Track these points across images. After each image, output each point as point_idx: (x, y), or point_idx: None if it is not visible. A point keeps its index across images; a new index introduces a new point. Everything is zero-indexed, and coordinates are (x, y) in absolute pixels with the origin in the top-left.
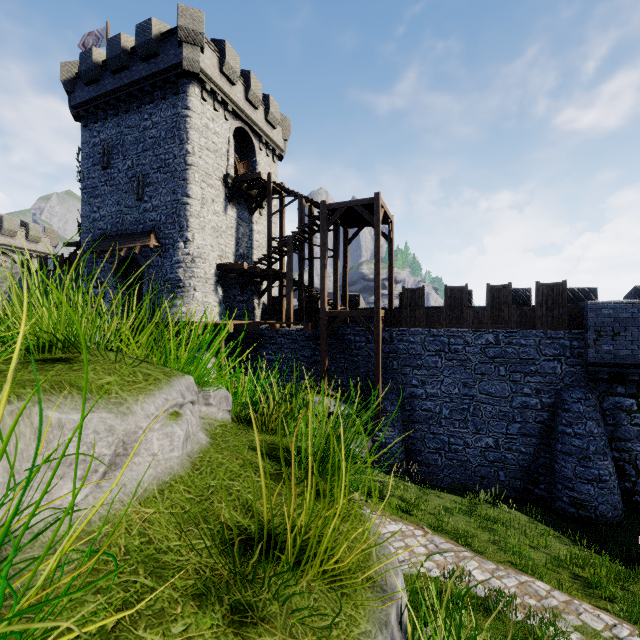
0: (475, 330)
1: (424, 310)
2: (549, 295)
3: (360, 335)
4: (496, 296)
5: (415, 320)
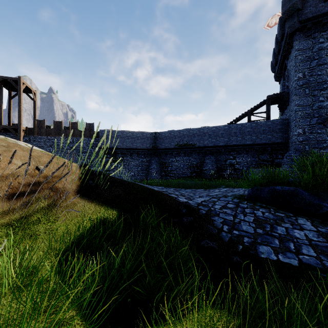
0: (65, 137)
1: (45, 129)
2: (89, 127)
3: (13, 138)
4: (73, 126)
5: (41, 133)
